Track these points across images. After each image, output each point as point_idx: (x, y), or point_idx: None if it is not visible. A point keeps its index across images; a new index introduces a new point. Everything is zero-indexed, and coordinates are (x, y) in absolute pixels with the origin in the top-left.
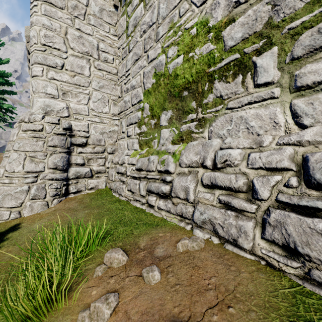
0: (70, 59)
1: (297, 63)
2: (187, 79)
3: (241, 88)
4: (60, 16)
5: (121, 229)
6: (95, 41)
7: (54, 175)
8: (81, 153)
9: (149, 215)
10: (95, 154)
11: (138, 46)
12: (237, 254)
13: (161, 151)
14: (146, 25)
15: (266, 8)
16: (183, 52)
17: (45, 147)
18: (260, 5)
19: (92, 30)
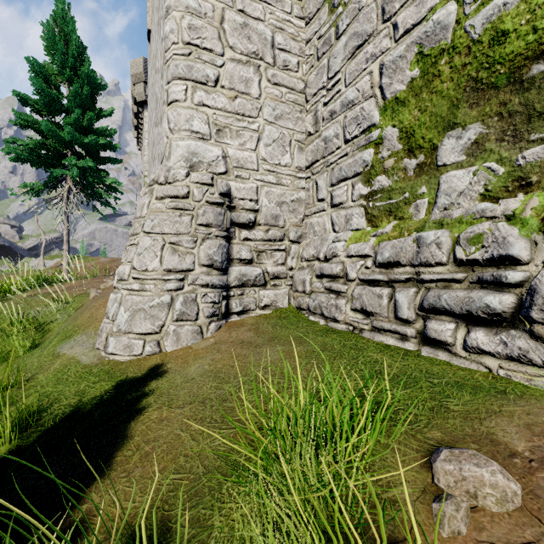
0: (228, 67)
1: None
2: None
3: None
4: None
5: (400, 394)
6: (269, 30)
7: (209, 279)
8: (246, 240)
9: (442, 363)
10: (270, 242)
11: (364, 15)
12: None
13: (451, 219)
14: None
15: None
16: None
17: (193, 226)
18: None
19: (263, 11)
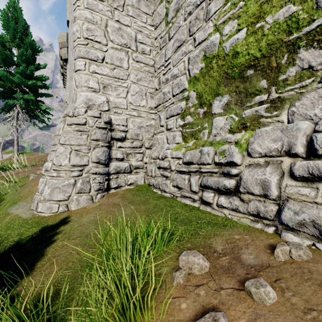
0: (110, 51)
1: None
2: (253, 55)
3: None
4: (101, 8)
5: (181, 228)
6: (133, 32)
7: (97, 169)
8: (120, 147)
9: (207, 213)
10: (134, 149)
11: (181, 30)
12: None
13: (216, 141)
14: (191, 6)
15: None
16: (247, 24)
17: (88, 140)
18: None
19: (130, 21)
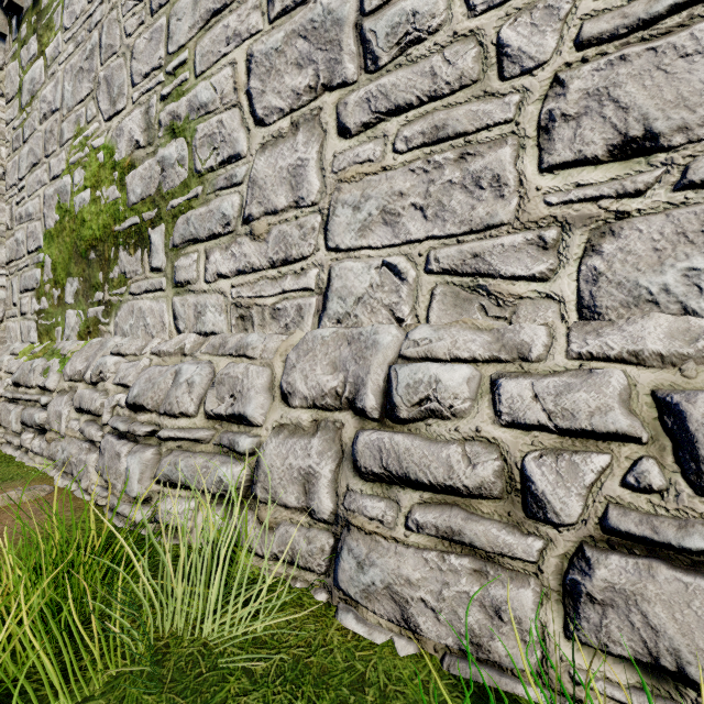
0: None
1: (176, 252)
2: (94, 233)
3: (141, 267)
4: None
5: None
6: None
7: None
8: None
9: (15, 465)
10: None
11: (37, 138)
12: (77, 498)
13: (57, 350)
14: (47, 106)
15: (158, 168)
16: (91, 185)
17: None
18: (154, 161)
19: None
